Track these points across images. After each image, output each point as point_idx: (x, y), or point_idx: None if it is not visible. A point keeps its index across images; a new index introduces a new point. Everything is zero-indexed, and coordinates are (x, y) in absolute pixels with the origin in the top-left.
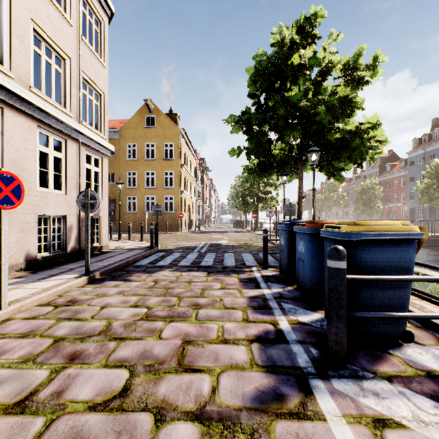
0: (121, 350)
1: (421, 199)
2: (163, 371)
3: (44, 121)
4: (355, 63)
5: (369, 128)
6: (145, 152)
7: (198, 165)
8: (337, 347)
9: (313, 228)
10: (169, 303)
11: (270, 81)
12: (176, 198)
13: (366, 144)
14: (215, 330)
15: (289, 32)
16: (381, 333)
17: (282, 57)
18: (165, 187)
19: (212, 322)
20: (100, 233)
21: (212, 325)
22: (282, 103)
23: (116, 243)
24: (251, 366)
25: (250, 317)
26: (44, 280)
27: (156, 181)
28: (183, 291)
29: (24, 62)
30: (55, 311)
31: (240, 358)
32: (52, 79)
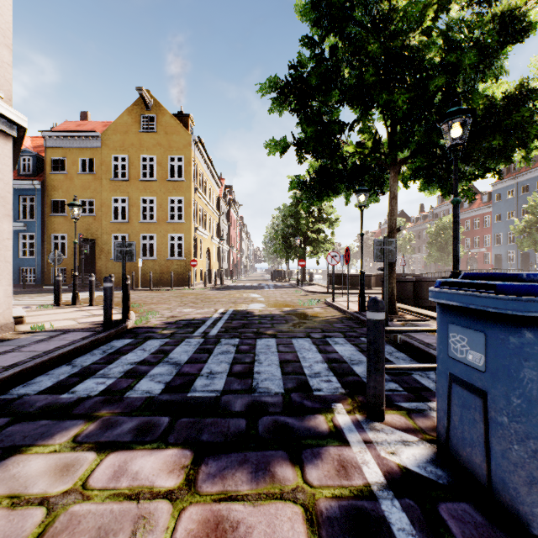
0: None
1: (522, 242)
2: None
3: None
4: None
5: None
6: (141, 169)
7: (223, 195)
8: None
9: None
10: None
11: (346, 1)
12: (187, 238)
13: None
14: None
15: None
16: None
17: None
18: (171, 221)
19: None
20: None
21: None
22: (374, 31)
23: (58, 312)
24: None
25: None
26: None
27: (157, 212)
28: None
29: None
30: None
31: None
32: None
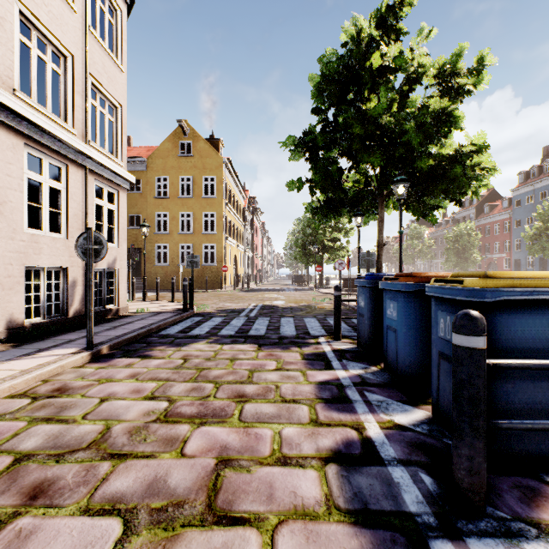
0: (116, 478)
1: (531, 249)
2: (181, 522)
3: (35, 137)
4: (453, 67)
5: (473, 152)
6: (179, 188)
7: (247, 205)
8: (471, 480)
9: (410, 284)
10: (201, 393)
11: (341, 91)
12: (219, 247)
13: (469, 173)
14: (268, 439)
15: (367, 22)
16: (530, 448)
17: (358, 57)
18: (205, 233)
19: (263, 424)
20: (116, 291)
21: (263, 431)
22: (357, 118)
23: (140, 304)
24: (328, 511)
25: (320, 417)
26: (28, 357)
27: (193, 225)
28: (223, 374)
29: (5, 54)
30: (31, 407)
31: (309, 494)
32: (47, 82)
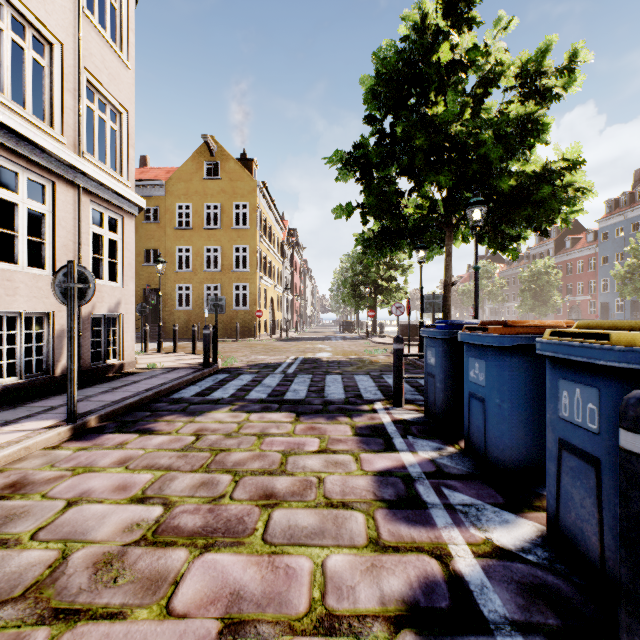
0: None
1: (622, 290)
2: None
3: (7, 144)
4: (538, 65)
5: (564, 169)
6: (205, 217)
7: (286, 239)
8: None
9: (506, 336)
10: (212, 491)
11: (401, 94)
12: (252, 287)
13: (561, 194)
14: (304, 578)
15: (434, 5)
16: None
17: (423, 49)
18: (235, 270)
19: (299, 549)
20: (120, 342)
21: (298, 561)
22: (421, 127)
23: (153, 357)
24: None
25: (383, 534)
26: None
27: (222, 261)
28: (246, 459)
29: None
30: None
31: None
32: (26, 74)
